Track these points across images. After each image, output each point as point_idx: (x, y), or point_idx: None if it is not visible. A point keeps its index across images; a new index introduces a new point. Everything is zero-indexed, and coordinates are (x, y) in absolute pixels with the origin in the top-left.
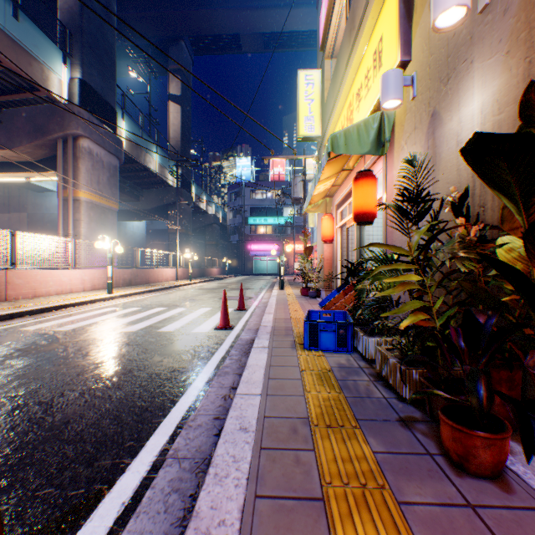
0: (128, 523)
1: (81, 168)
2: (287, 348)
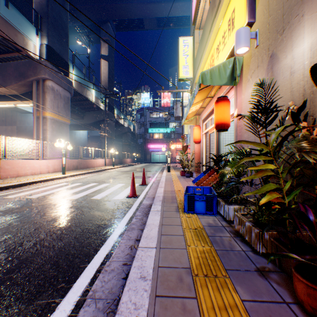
0: None
1: (47, 98)
2: (173, 211)
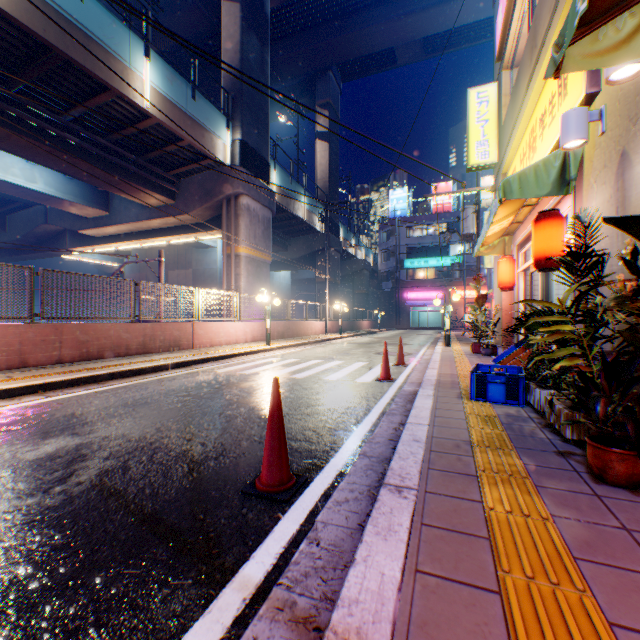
0: (344, 477)
1: (241, 225)
2: (453, 397)
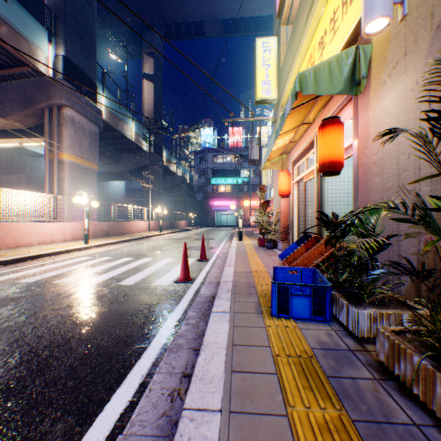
0: None
1: (64, 133)
2: (252, 313)
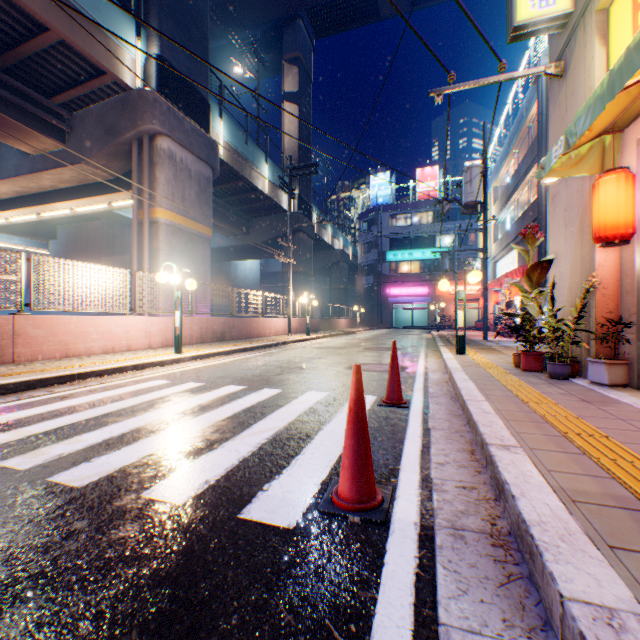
0: None
1: (159, 178)
2: None
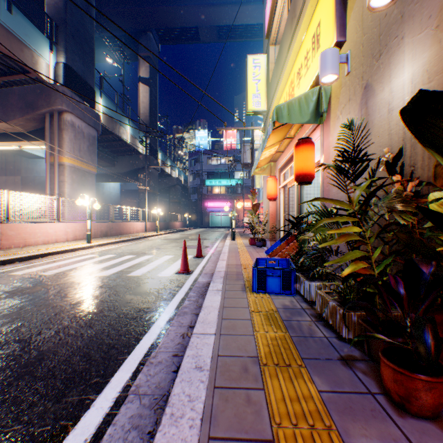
0: None
1: (65, 138)
2: (238, 290)
